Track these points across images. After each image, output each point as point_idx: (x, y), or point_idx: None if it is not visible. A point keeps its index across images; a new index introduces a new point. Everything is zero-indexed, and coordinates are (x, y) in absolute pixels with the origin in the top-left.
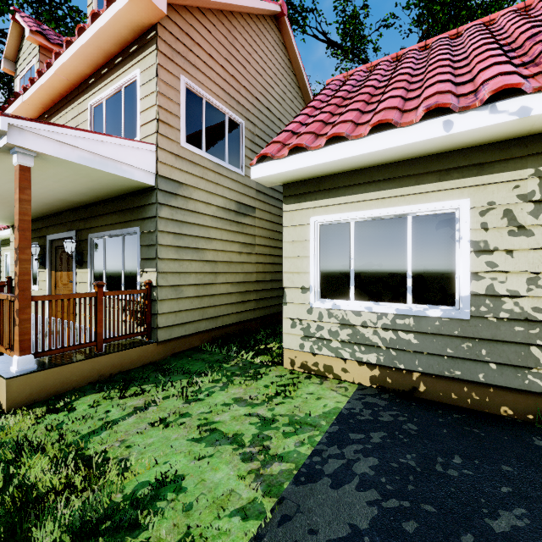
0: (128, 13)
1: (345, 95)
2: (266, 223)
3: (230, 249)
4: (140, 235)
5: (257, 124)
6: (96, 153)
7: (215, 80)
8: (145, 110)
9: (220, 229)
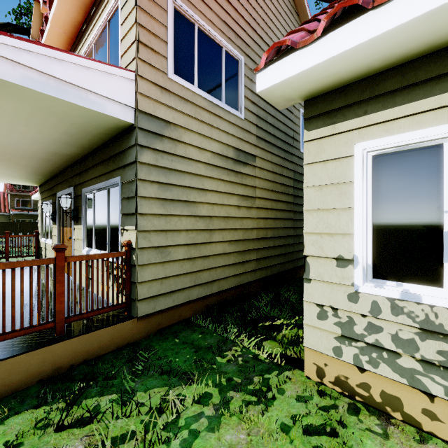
0: None
1: None
2: (267, 174)
3: (228, 202)
4: (121, 187)
5: (257, 63)
6: (50, 75)
7: (210, 5)
8: (125, 35)
9: (216, 179)
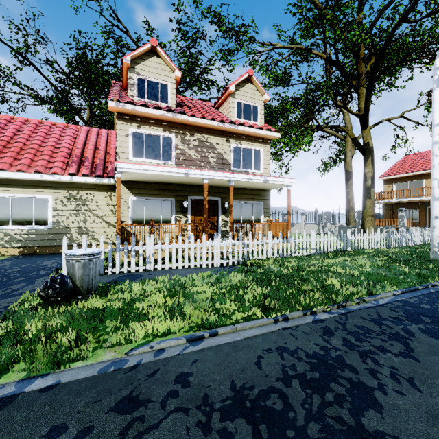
0: None
1: (9, 140)
2: None
3: None
4: None
5: None
6: None
7: None
8: None
9: None
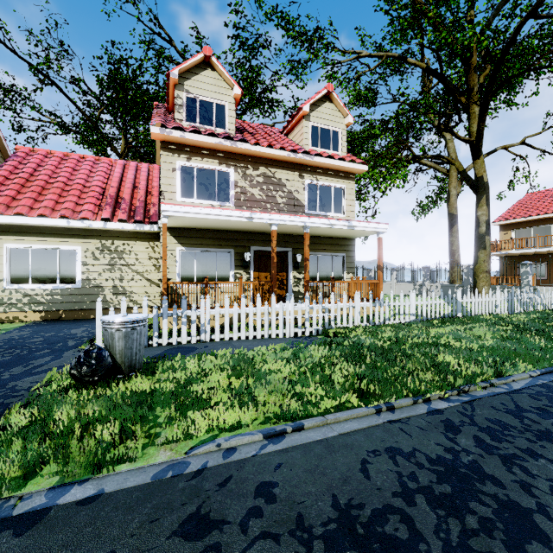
0: None
1: (28, 177)
2: None
3: None
4: None
5: None
6: None
7: None
8: None
9: None
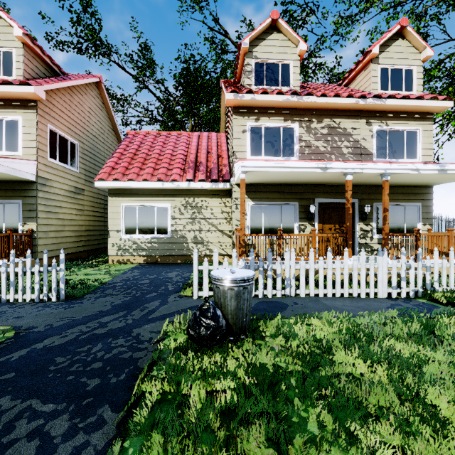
0: (21, 93)
1: (135, 152)
2: (90, 198)
3: (72, 212)
4: (22, 205)
5: (85, 143)
6: (12, 168)
7: (64, 123)
8: (26, 140)
9: (66, 202)
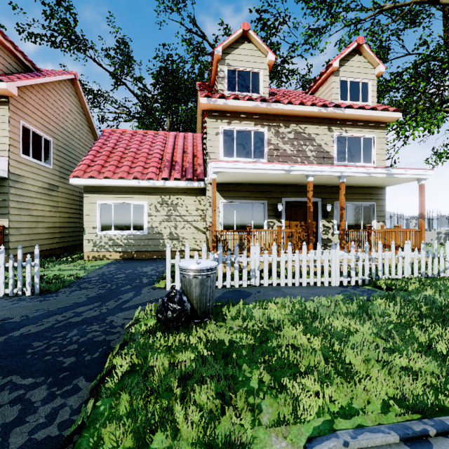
0: None
1: (111, 150)
2: (65, 195)
3: (45, 209)
4: None
5: (60, 140)
6: None
7: (37, 119)
8: None
9: (40, 198)
